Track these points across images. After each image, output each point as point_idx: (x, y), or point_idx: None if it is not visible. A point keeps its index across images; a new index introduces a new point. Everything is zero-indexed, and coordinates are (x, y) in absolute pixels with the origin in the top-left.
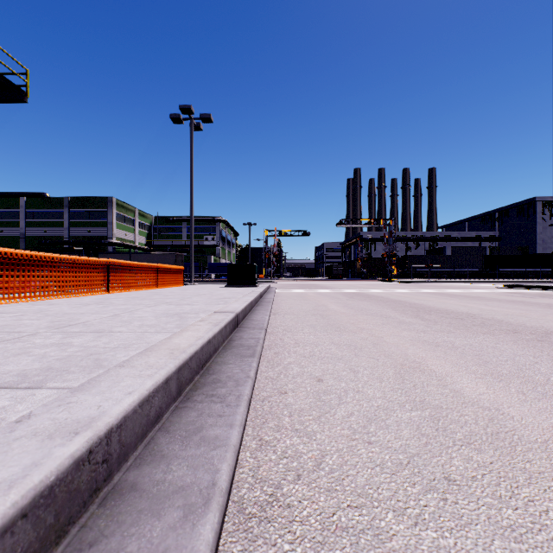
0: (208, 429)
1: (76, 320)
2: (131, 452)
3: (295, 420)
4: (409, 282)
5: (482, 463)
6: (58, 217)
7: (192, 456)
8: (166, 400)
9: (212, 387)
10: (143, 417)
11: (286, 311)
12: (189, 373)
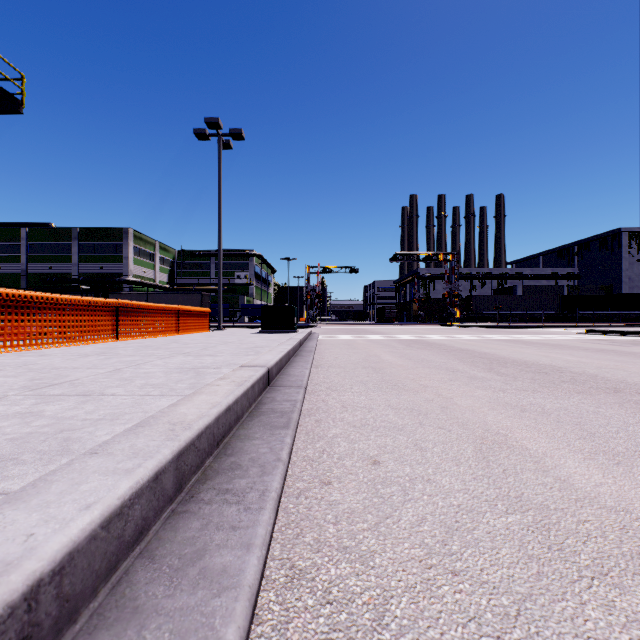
0: (213, 554)
1: (63, 377)
2: (85, 604)
3: (344, 530)
4: (474, 327)
5: (632, 614)
6: (65, 251)
7: (181, 610)
8: (155, 505)
9: (228, 477)
10: (109, 543)
11: (331, 363)
12: (196, 457)
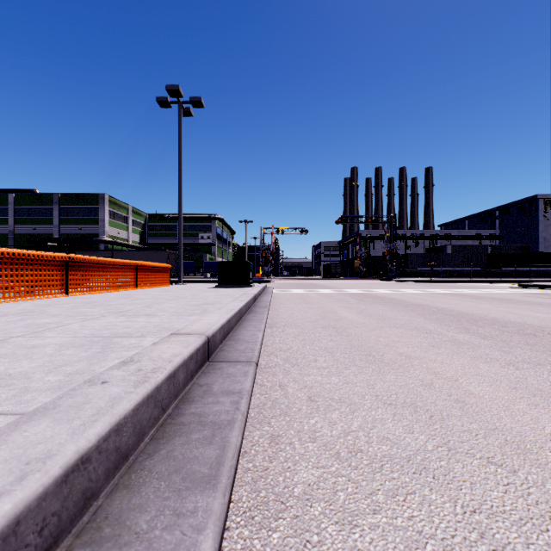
0: None
1: None
2: None
3: None
4: (411, 282)
5: None
6: (48, 214)
7: None
8: None
9: None
10: None
11: (286, 321)
12: None
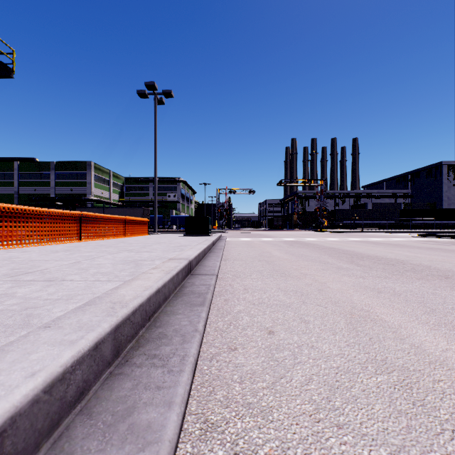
0: (141, 411)
1: (36, 267)
2: None
3: (247, 388)
4: (337, 232)
5: None
6: (45, 178)
7: None
8: (95, 369)
9: (156, 344)
10: (52, 404)
11: (235, 257)
12: (131, 329)
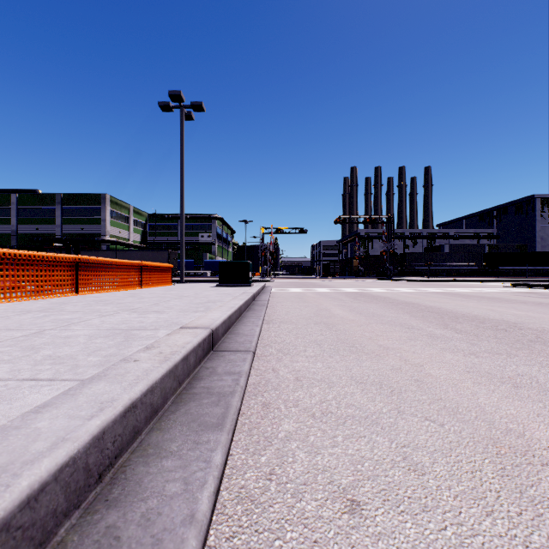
0: None
1: None
2: None
3: None
4: (409, 281)
5: None
6: (50, 214)
7: None
8: None
9: None
10: None
11: (282, 318)
12: (20, 545)
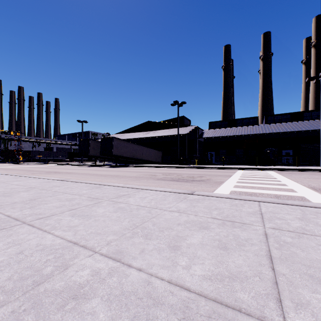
0: None
1: None
2: None
3: None
4: (27, 164)
5: None
6: None
7: None
8: None
9: None
10: None
11: None
12: None
